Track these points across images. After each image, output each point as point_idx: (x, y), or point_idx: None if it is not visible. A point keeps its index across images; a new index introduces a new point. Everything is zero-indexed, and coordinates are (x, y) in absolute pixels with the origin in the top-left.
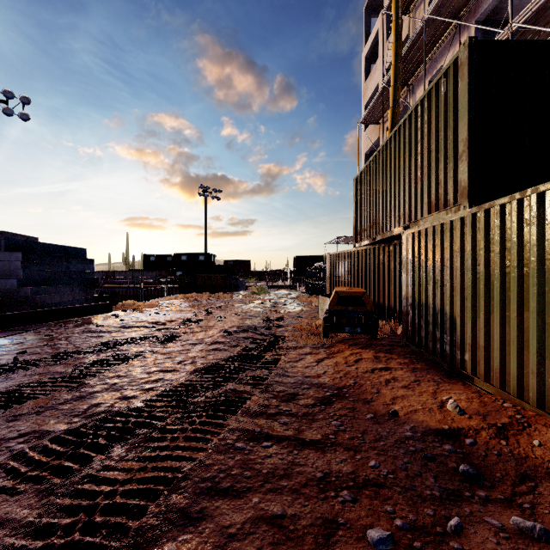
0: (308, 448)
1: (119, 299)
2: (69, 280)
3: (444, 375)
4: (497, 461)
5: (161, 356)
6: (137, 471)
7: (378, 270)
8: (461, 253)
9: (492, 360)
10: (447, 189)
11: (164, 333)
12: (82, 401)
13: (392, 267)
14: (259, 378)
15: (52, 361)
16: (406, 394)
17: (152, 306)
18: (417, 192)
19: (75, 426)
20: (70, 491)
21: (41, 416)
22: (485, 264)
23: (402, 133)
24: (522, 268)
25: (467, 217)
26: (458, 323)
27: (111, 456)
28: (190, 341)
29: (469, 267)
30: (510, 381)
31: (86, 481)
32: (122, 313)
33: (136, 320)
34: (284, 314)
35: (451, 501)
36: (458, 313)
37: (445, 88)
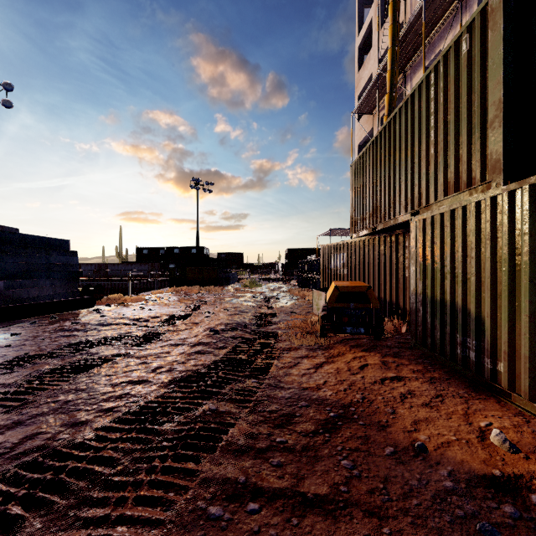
0: (313, 511)
1: (112, 292)
2: (49, 273)
3: (470, 387)
4: None
5: (135, 360)
6: None
7: (378, 262)
8: (493, 241)
9: None
10: (470, 165)
11: (144, 331)
12: (17, 430)
13: (394, 259)
14: (246, 392)
15: (5, 368)
16: (430, 417)
17: (139, 300)
18: (429, 173)
19: None
20: None
21: None
22: (529, 253)
23: (410, 108)
24: None
25: (500, 197)
26: (488, 325)
27: None
28: (171, 341)
29: (505, 257)
30: None
31: None
32: (105, 308)
33: (117, 316)
34: (277, 310)
35: None
36: (488, 313)
37: (468, 46)
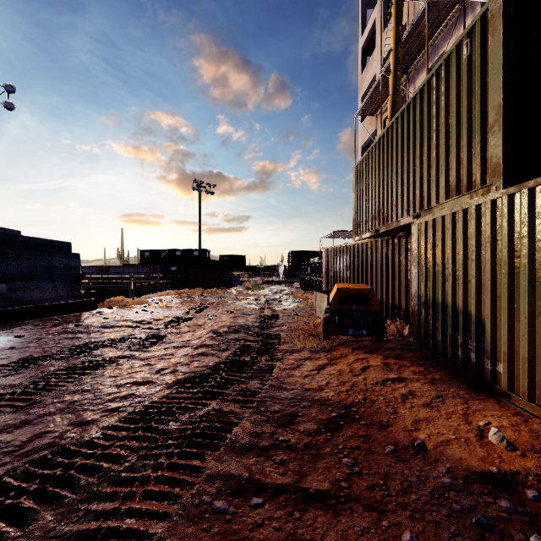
0: (314, 506)
1: (113, 295)
2: (51, 276)
3: (470, 388)
4: None
5: (139, 362)
6: None
7: (381, 264)
8: (493, 244)
9: (539, 375)
10: (471, 168)
11: (147, 333)
12: (25, 429)
13: (397, 262)
14: (250, 392)
15: (10, 370)
16: (430, 416)
17: (141, 302)
18: (430, 176)
19: None
20: None
21: None
22: (528, 255)
23: (412, 111)
24: None
25: (500, 200)
26: (488, 327)
27: (31, 530)
28: (175, 343)
29: (504, 260)
30: None
31: None
32: (108, 310)
33: (120, 318)
34: (279, 312)
35: None
36: (488, 315)
37: (469, 50)
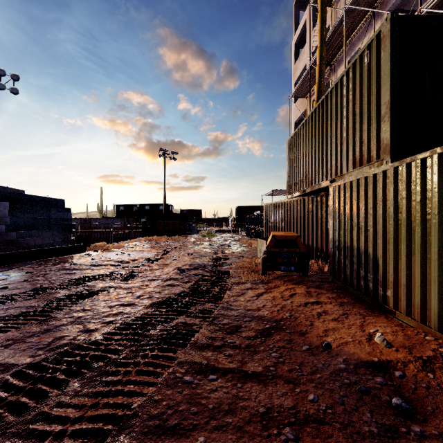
0: (251, 380)
1: (95, 241)
2: (49, 226)
3: (368, 308)
4: (426, 395)
5: (123, 291)
6: (89, 407)
7: (307, 217)
8: (384, 202)
9: (414, 297)
10: (370, 147)
11: (127, 270)
12: (48, 334)
13: (319, 215)
14: (206, 311)
15: (28, 296)
16: (336, 327)
17: (119, 247)
18: (342, 151)
19: (37, 360)
20: (20, 431)
21: (9, 349)
22: (406, 211)
23: (329, 101)
24: (442, 215)
25: (389, 171)
26: (381, 263)
27: (66, 391)
28: (149, 277)
29: (391, 214)
30: (430, 317)
31: (39, 419)
32: (94, 253)
33: (104, 259)
34: (229, 254)
35: (389, 438)
36: (381, 254)
37: (368, 59)
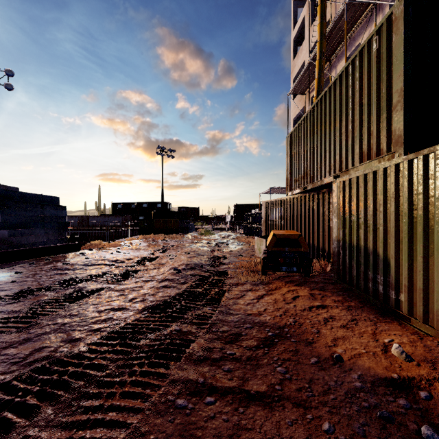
0: (255, 403)
1: (92, 239)
2: (43, 224)
3: (378, 313)
4: None
5: (115, 293)
6: None
7: (308, 215)
8: (396, 199)
9: (432, 302)
10: (379, 139)
11: (121, 270)
12: (27, 345)
13: (321, 212)
14: (203, 317)
15: (13, 299)
16: (346, 335)
17: (115, 245)
18: (347, 144)
19: (8, 378)
20: None
21: None
22: (423, 208)
23: (333, 92)
24: None
25: (402, 164)
26: (392, 265)
27: (36, 421)
28: (143, 278)
29: (405, 212)
30: None
31: None
32: (89, 251)
33: (99, 258)
34: (227, 253)
35: None
36: (392, 255)
37: (378, 45)
